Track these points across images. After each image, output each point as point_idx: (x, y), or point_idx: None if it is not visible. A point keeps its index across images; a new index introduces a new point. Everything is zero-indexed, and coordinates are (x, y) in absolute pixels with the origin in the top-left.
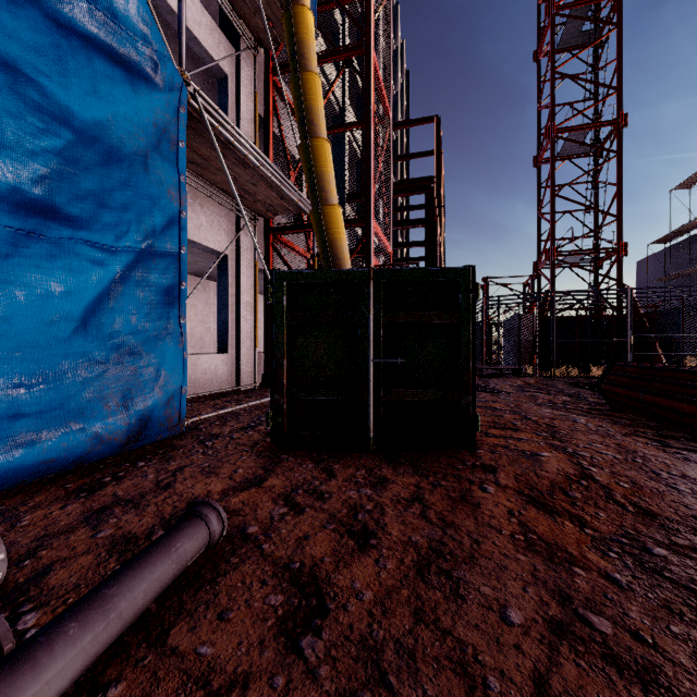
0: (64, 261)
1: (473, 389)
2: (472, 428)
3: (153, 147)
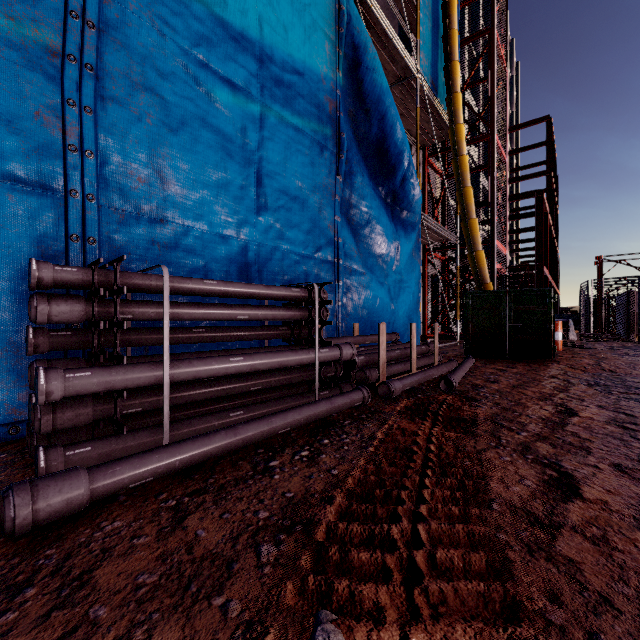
0: (405, 294)
1: (553, 336)
2: (553, 351)
3: (414, 246)
